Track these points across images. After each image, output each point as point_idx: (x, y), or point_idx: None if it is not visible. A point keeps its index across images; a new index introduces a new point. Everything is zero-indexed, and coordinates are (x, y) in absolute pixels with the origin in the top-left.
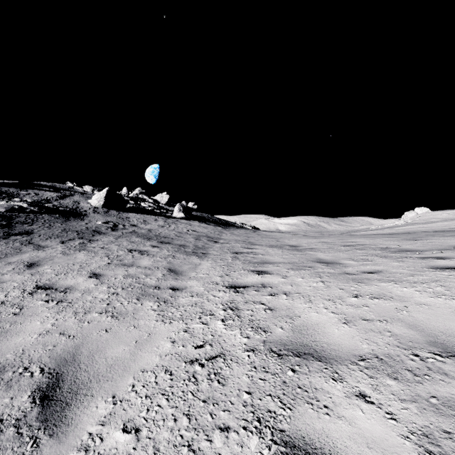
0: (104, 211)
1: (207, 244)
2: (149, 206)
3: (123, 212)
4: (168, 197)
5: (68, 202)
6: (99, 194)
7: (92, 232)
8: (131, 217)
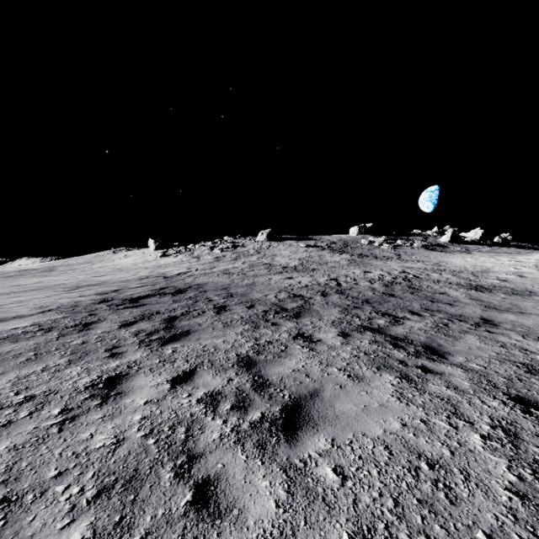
0: (451, 244)
1: (525, 253)
2: (471, 240)
3: (460, 245)
4: (482, 231)
5: (432, 241)
6: (446, 235)
7: (462, 251)
8: (468, 247)
